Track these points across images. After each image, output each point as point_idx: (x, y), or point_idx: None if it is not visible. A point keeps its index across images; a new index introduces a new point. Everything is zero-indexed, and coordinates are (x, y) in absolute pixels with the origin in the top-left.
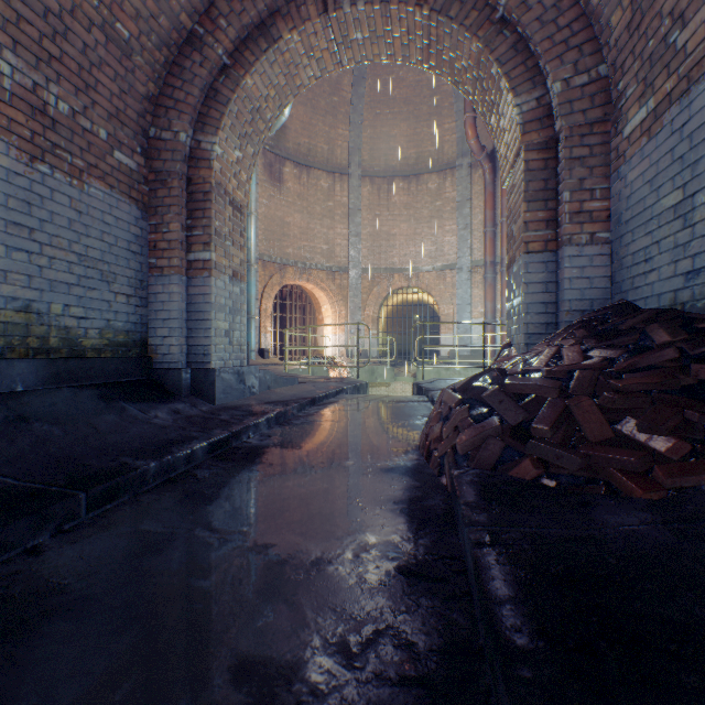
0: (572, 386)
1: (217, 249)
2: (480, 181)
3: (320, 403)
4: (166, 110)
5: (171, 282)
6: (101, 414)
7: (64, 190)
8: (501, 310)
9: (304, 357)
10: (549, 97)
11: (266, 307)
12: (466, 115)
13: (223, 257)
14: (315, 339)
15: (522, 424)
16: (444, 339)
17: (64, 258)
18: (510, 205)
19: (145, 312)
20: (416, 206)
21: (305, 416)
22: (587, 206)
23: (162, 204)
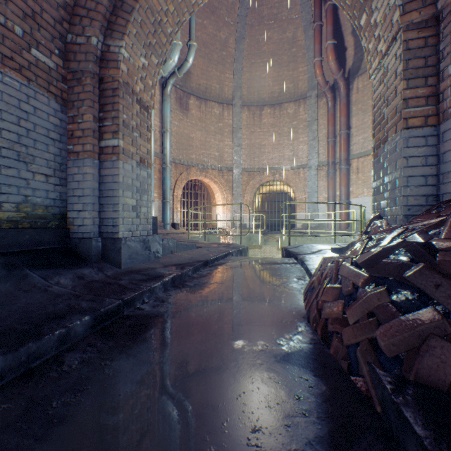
0: None
1: (125, 138)
2: (324, 106)
3: (211, 265)
4: (80, 19)
5: (84, 164)
6: None
7: None
8: (340, 195)
9: (203, 228)
10: None
11: (177, 195)
12: (315, 59)
13: (130, 145)
14: (210, 216)
15: None
16: (298, 216)
17: None
18: (379, 92)
19: (65, 190)
20: (279, 125)
21: (198, 278)
22: None
23: (77, 99)
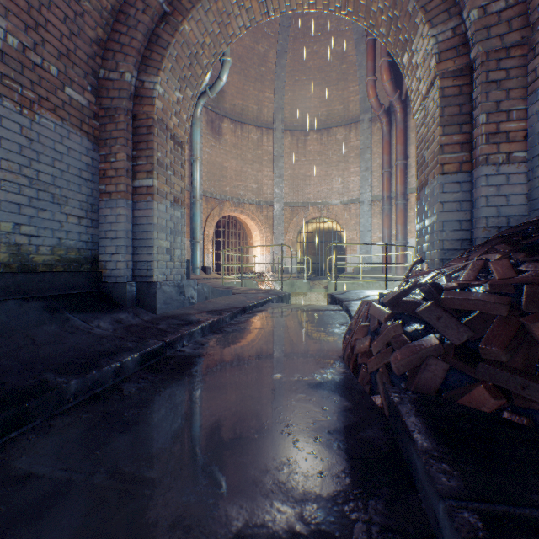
0: (524, 302)
1: (159, 177)
2: (379, 132)
3: (249, 312)
4: (114, 53)
5: (118, 205)
6: (43, 325)
7: (14, 117)
8: (396, 235)
9: (238, 273)
10: (464, 26)
11: (208, 233)
12: (368, 78)
13: (164, 184)
14: (247, 259)
15: (468, 344)
16: (349, 259)
17: (14, 180)
18: (421, 134)
19: (96, 232)
20: (327, 153)
21: (236, 324)
22: (504, 127)
23: (110, 137)
